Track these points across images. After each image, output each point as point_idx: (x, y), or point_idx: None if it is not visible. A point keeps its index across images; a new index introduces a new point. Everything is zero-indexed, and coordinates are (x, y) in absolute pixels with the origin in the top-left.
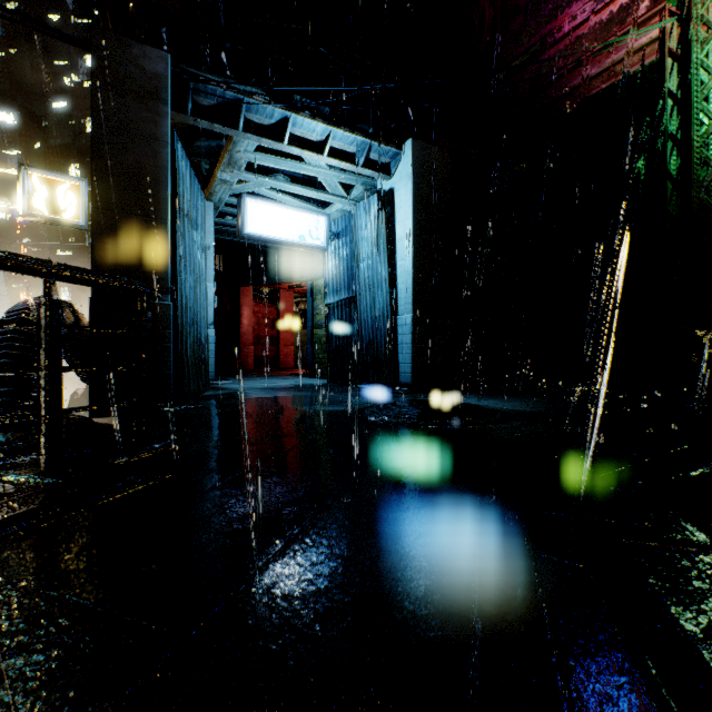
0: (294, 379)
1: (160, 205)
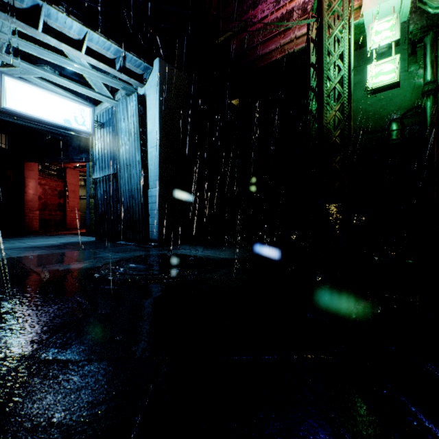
0: (68, 238)
1: None
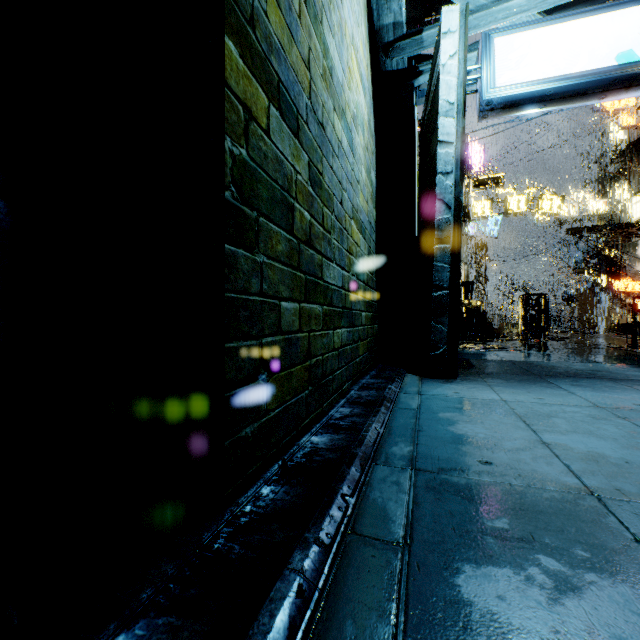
0: (532, 433)
1: None
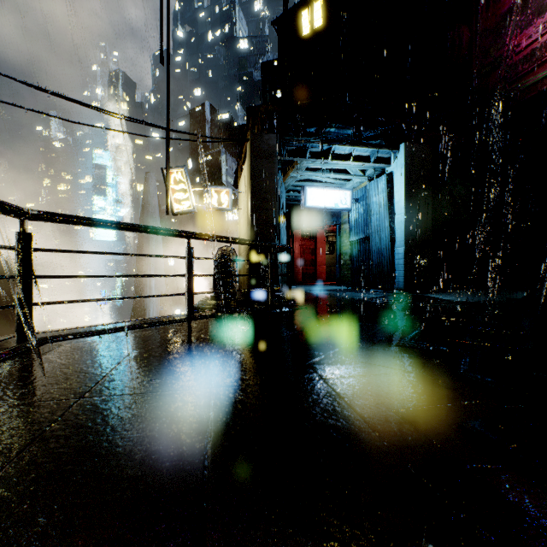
0: (329, 287)
1: (275, 204)
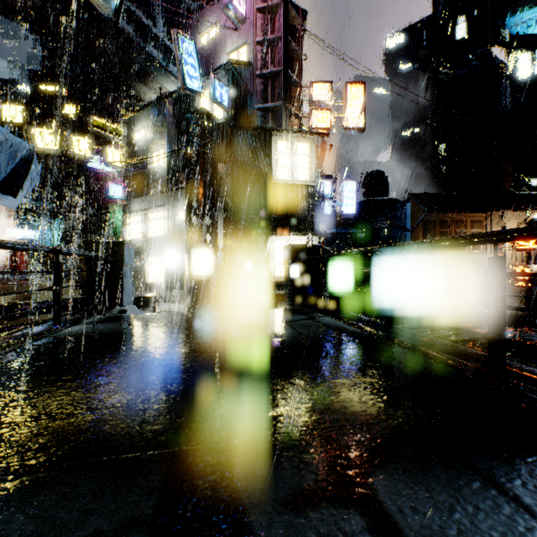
0: (23, 275)
1: None
